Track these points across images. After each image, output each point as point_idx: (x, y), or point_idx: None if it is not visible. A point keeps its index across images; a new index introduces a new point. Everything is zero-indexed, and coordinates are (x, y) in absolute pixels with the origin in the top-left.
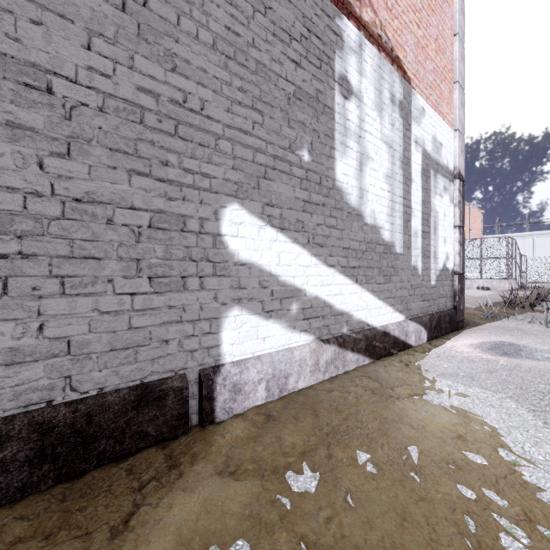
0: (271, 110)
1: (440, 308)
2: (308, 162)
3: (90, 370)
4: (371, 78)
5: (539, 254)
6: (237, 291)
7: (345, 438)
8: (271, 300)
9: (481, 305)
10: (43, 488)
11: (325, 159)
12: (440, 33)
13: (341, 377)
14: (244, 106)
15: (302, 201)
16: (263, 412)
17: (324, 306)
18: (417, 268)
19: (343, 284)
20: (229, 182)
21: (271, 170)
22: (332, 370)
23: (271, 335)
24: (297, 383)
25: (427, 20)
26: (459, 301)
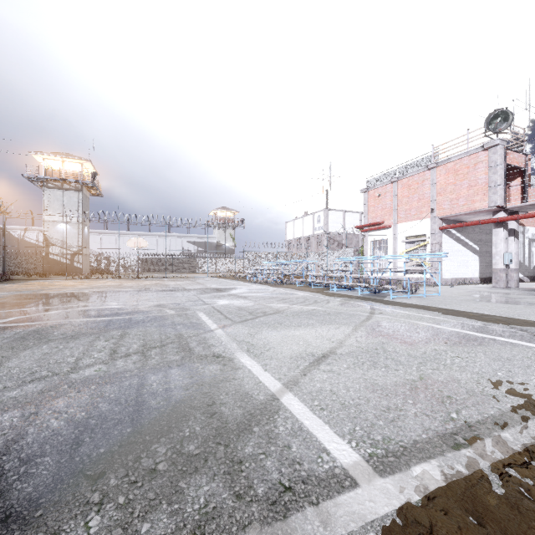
0: None
1: (534, 275)
2: None
3: (490, 275)
4: None
5: None
6: None
7: None
8: None
9: None
10: (490, 283)
11: None
12: None
13: None
14: None
15: None
16: None
17: None
18: (526, 265)
19: None
20: None
21: None
22: None
23: None
24: None
25: None
26: None
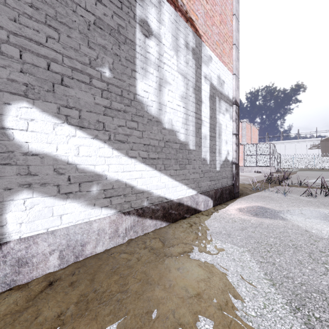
0: (69, 30)
1: (223, 185)
2: (110, 78)
3: None
4: (169, 27)
5: (287, 153)
6: (27, 177)
7: (99, 306)
8: (68, 184)
9: (253, 182)
10: None
11: (126, 78)
12: (223, 11)
13: (138, 239)
14: (36, 21)
15: (103, 107)
16: (48, 280)
17: (125, 187)
18: (206, 159)
19: (144, 171)
20: (15, 83)
21: (69, 79)
22: (131, 234)
23: (69, 212)
24: (95, 248)
25: (214, 0)
26: (236, 180)
